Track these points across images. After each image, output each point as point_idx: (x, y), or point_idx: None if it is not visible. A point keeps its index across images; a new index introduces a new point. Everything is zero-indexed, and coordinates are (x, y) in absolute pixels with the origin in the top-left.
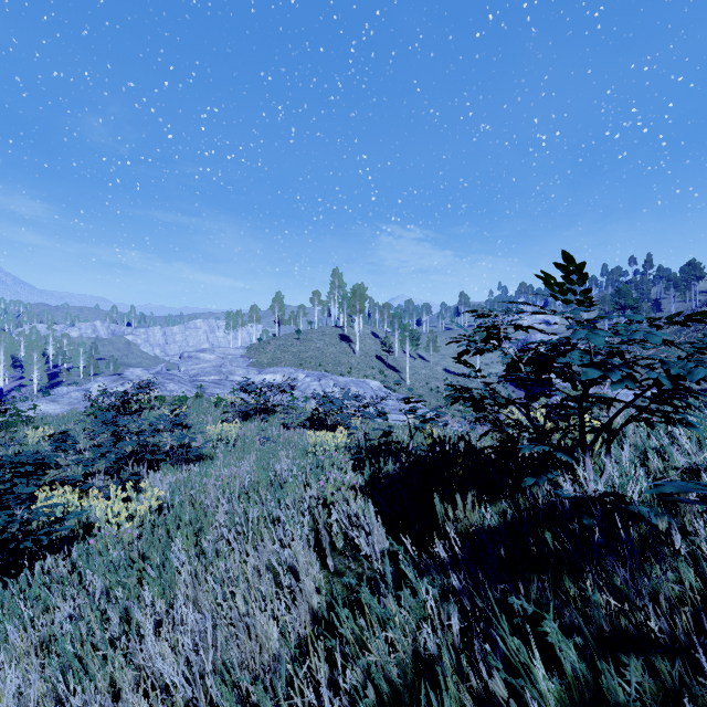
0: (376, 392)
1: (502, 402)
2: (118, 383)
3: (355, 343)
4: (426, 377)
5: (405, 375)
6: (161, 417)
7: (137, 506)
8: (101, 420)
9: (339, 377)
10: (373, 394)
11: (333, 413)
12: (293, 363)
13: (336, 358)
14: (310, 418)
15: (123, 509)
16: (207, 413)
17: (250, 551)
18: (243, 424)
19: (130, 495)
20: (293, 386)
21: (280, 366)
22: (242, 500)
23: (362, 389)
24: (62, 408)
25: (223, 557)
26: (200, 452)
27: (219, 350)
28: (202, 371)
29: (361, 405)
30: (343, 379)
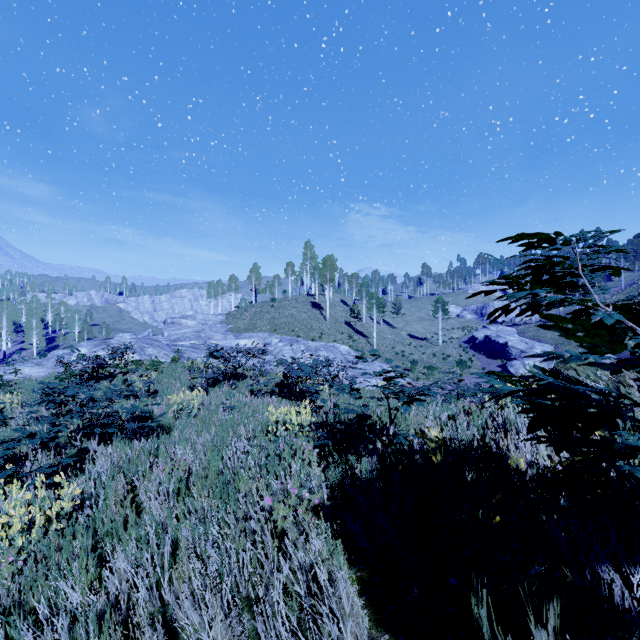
0: (345, 356)
1: (464, 366)
2: (100, 348)
3: (325, 310)
4: (392, 341)
5: (373, 339)
6: (116, 386)
7: (49, 506)
8: (42, 391)
9: (310, 342)
10: (343, 359)
11: (300, 381)
12: (268, 329)
13: (308, 324)
14: (280, 383)
15: (15, 521)
16: (177, 378)
17: (146, 631)
18: (211, 391)
19: (41, 493)
20: (265, 350)
21: (255, 331)
22: (183, 496)
23: (332, 353)
24: (45, 371)
25: (107, 634)
26: (152, 426)
27: (200, 317)
28: (182, 336)
29: (331, 369)
30: (313, 344)
